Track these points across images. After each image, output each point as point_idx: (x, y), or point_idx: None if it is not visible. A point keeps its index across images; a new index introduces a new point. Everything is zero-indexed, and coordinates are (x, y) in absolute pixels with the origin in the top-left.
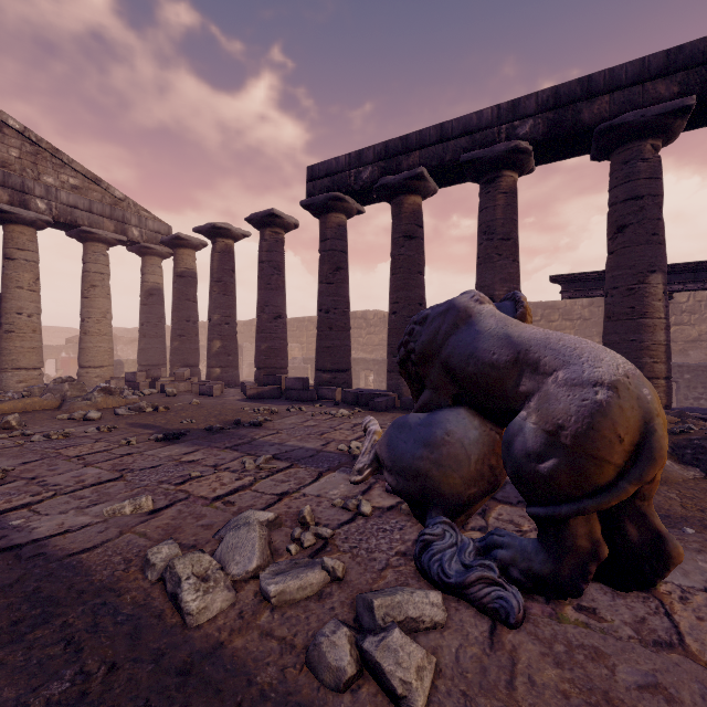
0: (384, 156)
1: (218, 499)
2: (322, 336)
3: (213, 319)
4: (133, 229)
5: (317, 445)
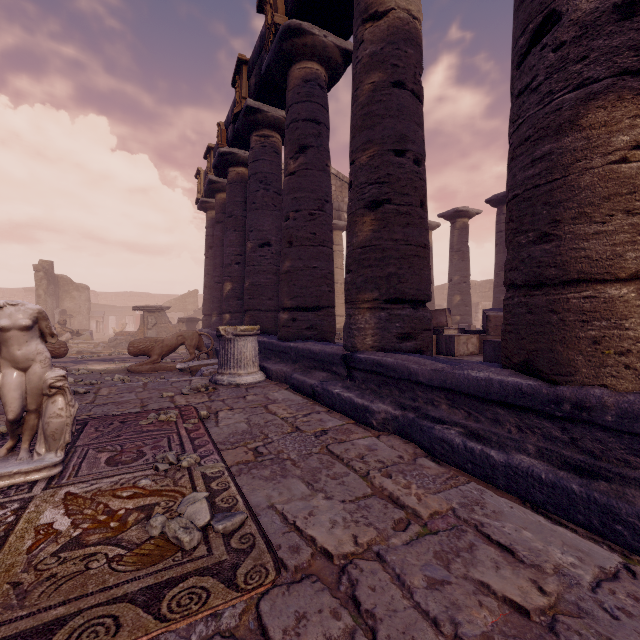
0: None
1: None
2: None
3: (454, 280)
4: None
5: None
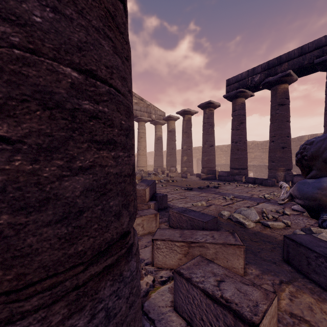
0: (267, 68)
1: (225, 205)
2: (233, 153)
3: (183, 148)
4: (153, 115)
5: (248, 195)
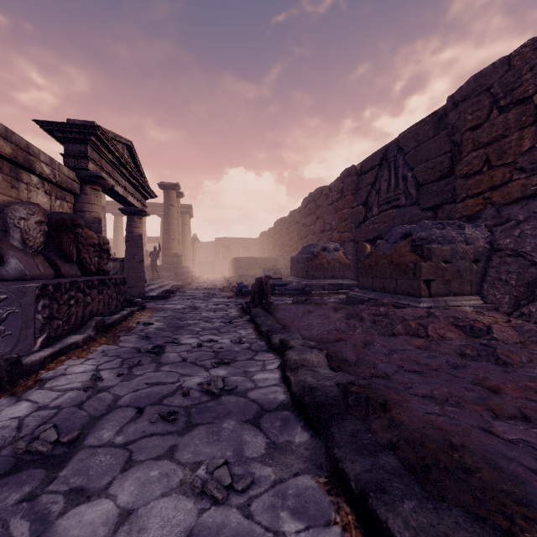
0: None
1: None
2: None
3: None
4: None
5: None
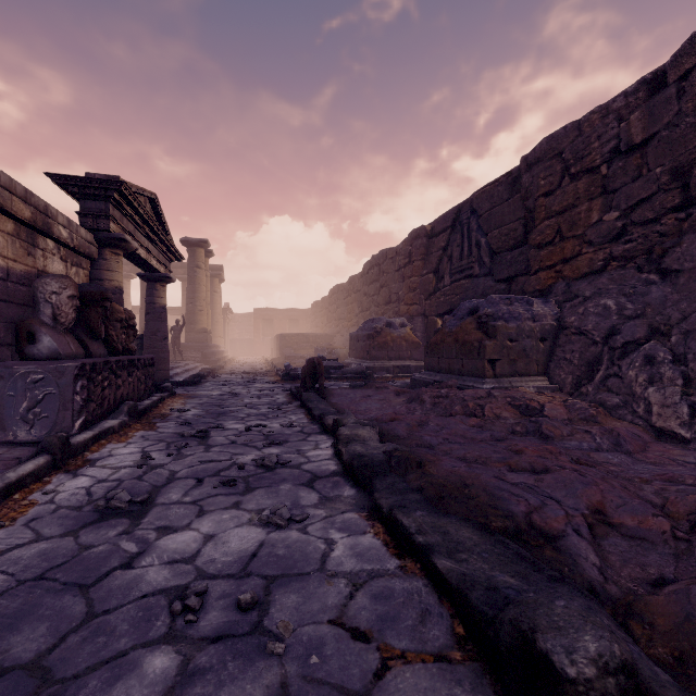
0: None
1: None
2: None
3: None
4: None
5: None
